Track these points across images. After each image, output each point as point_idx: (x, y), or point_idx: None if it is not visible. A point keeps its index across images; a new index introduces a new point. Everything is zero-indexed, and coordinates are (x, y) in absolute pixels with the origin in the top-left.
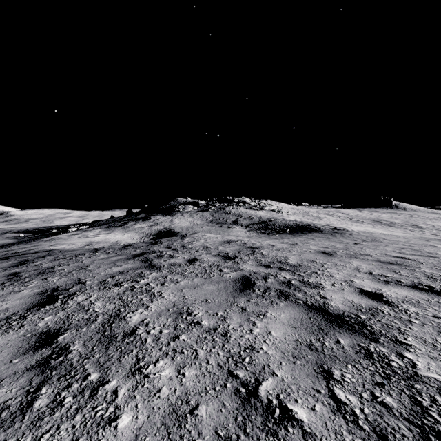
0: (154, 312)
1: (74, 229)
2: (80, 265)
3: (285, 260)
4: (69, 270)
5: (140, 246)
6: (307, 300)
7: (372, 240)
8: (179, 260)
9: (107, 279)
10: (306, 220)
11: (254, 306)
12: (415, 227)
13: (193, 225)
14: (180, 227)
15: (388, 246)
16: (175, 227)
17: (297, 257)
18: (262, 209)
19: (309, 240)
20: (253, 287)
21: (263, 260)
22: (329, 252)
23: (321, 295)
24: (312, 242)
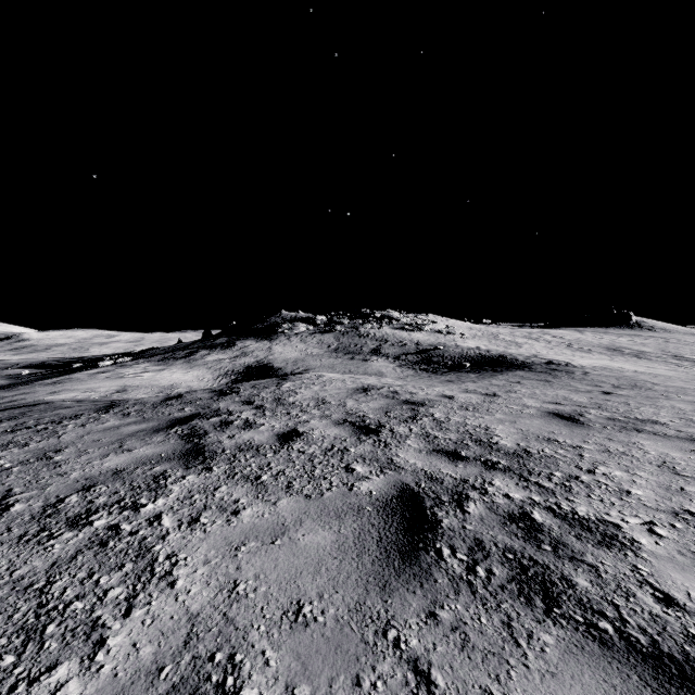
0: (101, 686)
1: (107, 363)
2: (48, 447)
3: (489, 438)
4: (11, 462)
5: (196, 398)
6: (624, 618)
7: (631, 385)
8: (261, 436)
9: (70, 496)
10: (495, 348)
11: (457, 652)
12: (682, 359)
13: (305, 356)
14: (283, 359)
15: (674, 399)
16: (275, 360)
17: (510, 428)
18: (421, 329)
19: (514, 385)
20: (434, 539)
21: (440, 435)
22: (571, 415)
23: (653, 588)
24: (522, 391)
